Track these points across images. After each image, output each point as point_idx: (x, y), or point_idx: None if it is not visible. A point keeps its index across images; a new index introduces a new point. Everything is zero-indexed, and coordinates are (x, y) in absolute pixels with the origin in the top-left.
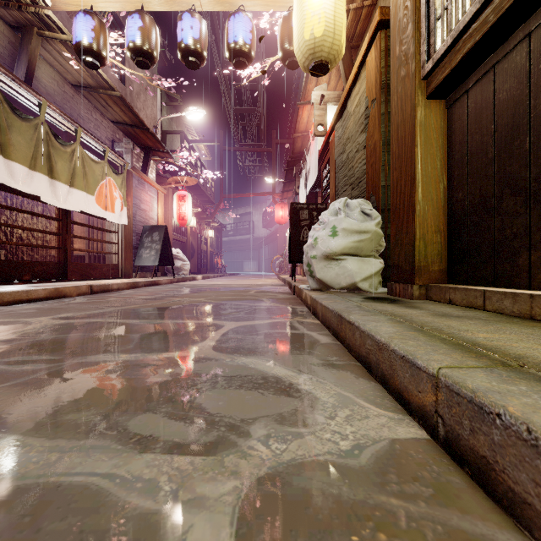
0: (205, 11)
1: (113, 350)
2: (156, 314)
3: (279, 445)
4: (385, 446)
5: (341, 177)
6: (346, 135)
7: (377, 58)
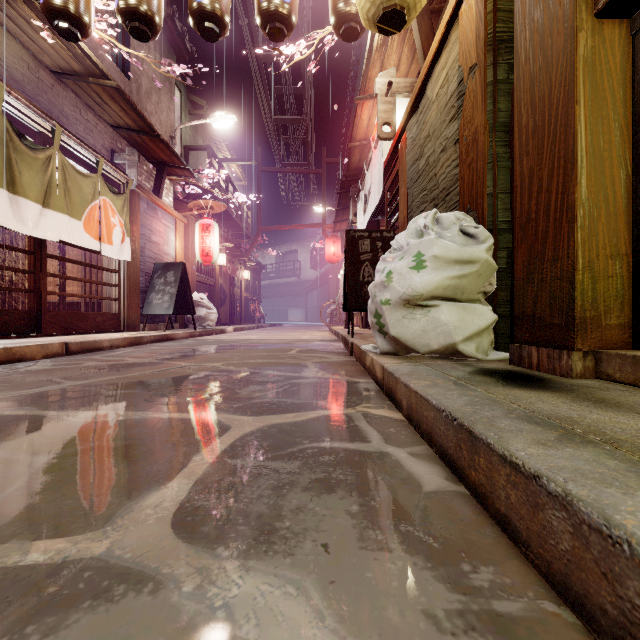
0: None
1: None
2: (128, 397)
3: None
4: None
5: (416, 192)
6: (424, 133)
7: (480, 1)
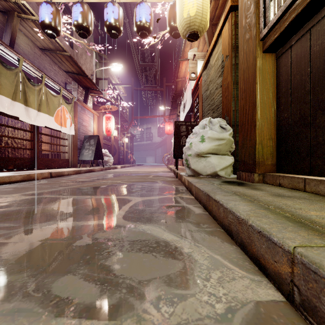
0: (122, 4)
1: (55, 219)
2: (89, 192)
3: (167, 308)
4: (252, 309)
5: (206, 105)
6: (209, 79)
7: (229, 29)
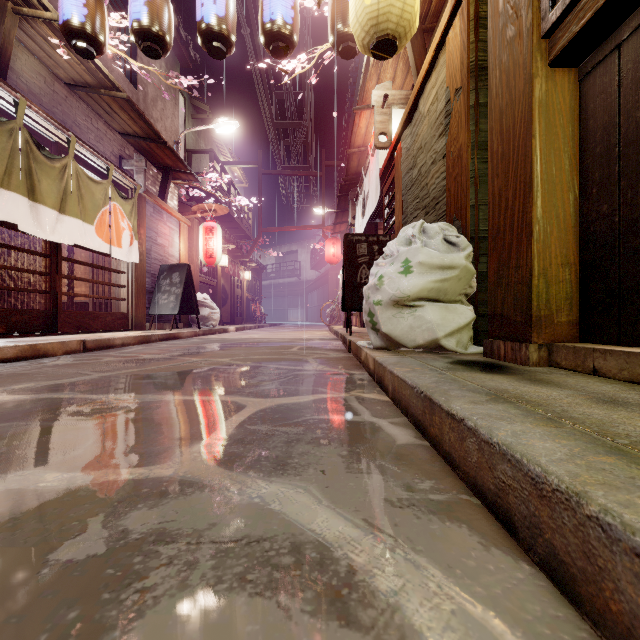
0: None
1: (42, 461)
2: (153, 385)
3: None
4: None
5: (410, 199)
6: (417, 144)
7: (463, 31)
